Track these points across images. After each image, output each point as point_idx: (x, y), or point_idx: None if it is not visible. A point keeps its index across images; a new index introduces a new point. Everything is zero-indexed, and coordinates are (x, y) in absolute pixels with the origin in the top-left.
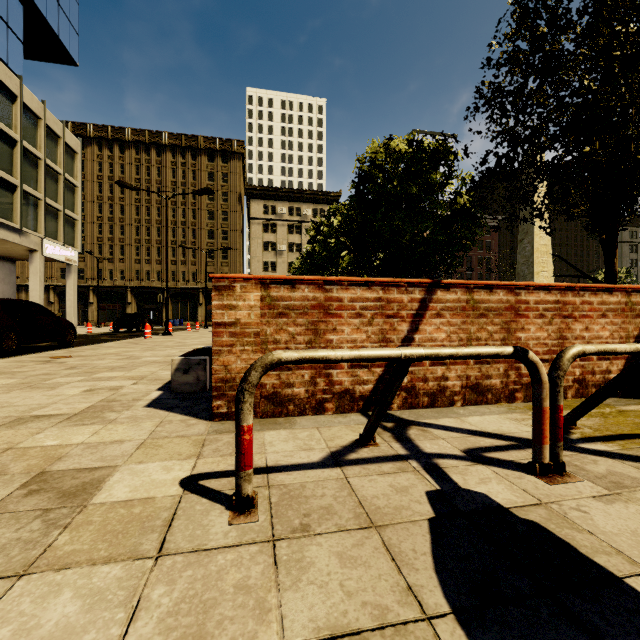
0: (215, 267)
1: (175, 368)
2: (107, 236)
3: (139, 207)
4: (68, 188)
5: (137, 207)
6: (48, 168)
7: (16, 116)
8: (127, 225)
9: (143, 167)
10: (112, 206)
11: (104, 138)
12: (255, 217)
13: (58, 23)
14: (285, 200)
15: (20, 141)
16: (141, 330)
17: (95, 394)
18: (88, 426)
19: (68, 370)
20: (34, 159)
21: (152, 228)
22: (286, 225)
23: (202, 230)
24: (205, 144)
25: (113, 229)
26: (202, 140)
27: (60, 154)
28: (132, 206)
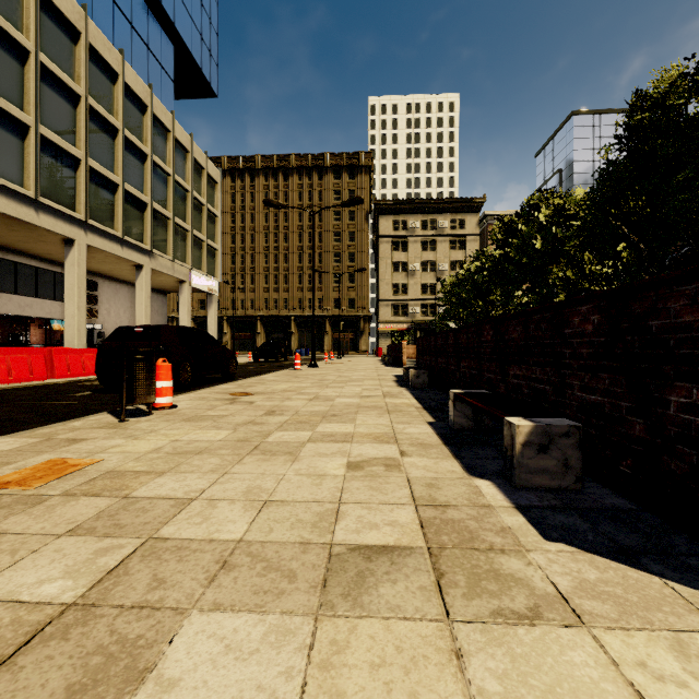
0: (341, 292)
1: (522, 441)
2: (239, 266)
3: (268, 234)
4: (210, 219)
5: (266, 235)
6: (194, 200)
7: (169, 151)
8: (257, 254)
9: (271, 193)
10: (243, 236)
11: (236, 169)
12: (384, 235)
13: (201, 57)
14: (418, 213)
15: (173, 175)
16: (279, 360)
17: (378, 478)
18: (547, 631)
19: (272, 416)
20: (183, 192)
21: (280, 255)
22: (419, 241)
23: (328, 253)
24: (331, 161)
25: (244, 259)
26: (328, 157)
27: (204, 185)
28: (261, 234)
